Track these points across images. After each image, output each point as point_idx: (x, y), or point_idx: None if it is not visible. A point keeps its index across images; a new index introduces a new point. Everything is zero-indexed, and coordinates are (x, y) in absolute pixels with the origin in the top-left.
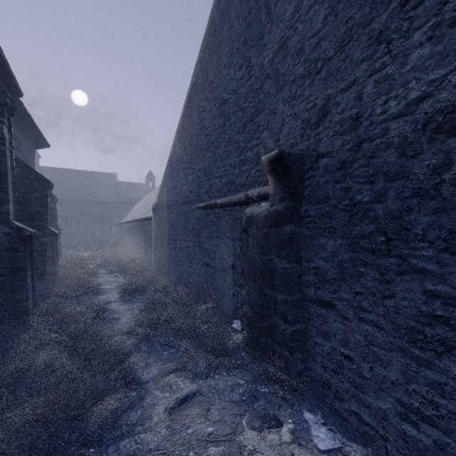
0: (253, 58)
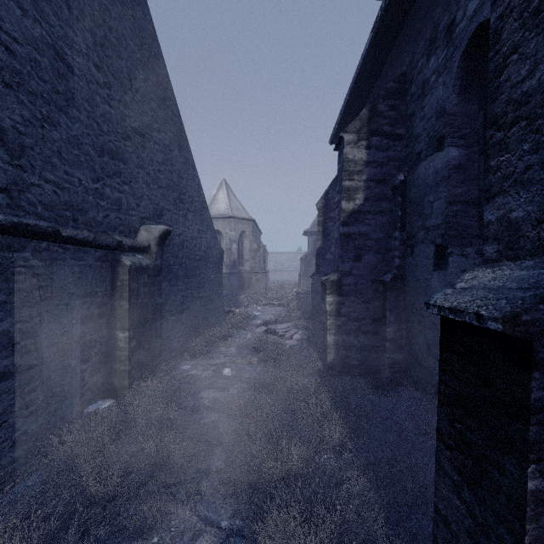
0: (114, 91)
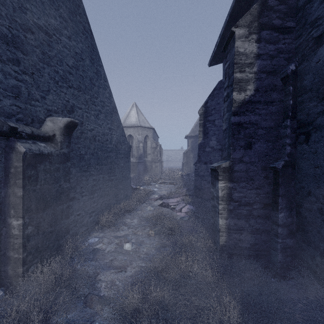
0: None
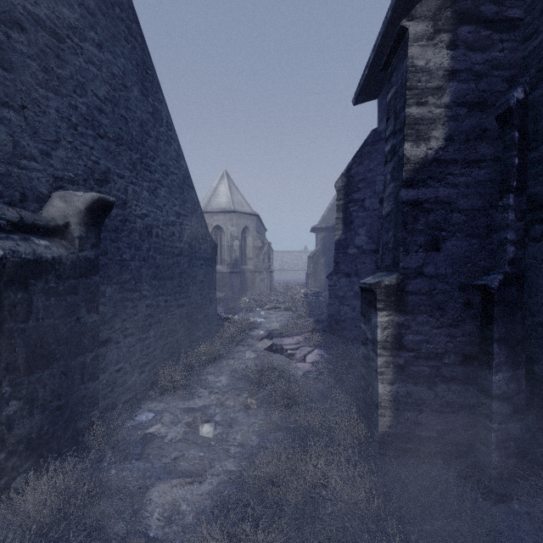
0: None
